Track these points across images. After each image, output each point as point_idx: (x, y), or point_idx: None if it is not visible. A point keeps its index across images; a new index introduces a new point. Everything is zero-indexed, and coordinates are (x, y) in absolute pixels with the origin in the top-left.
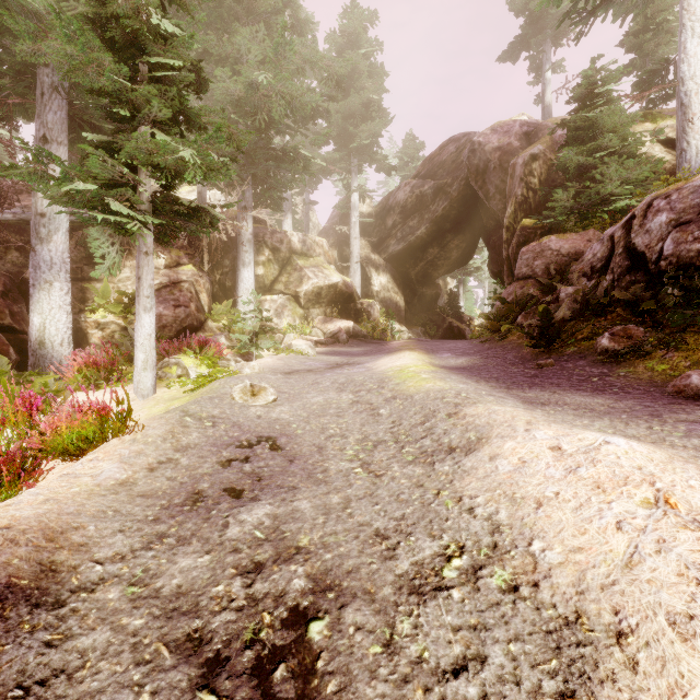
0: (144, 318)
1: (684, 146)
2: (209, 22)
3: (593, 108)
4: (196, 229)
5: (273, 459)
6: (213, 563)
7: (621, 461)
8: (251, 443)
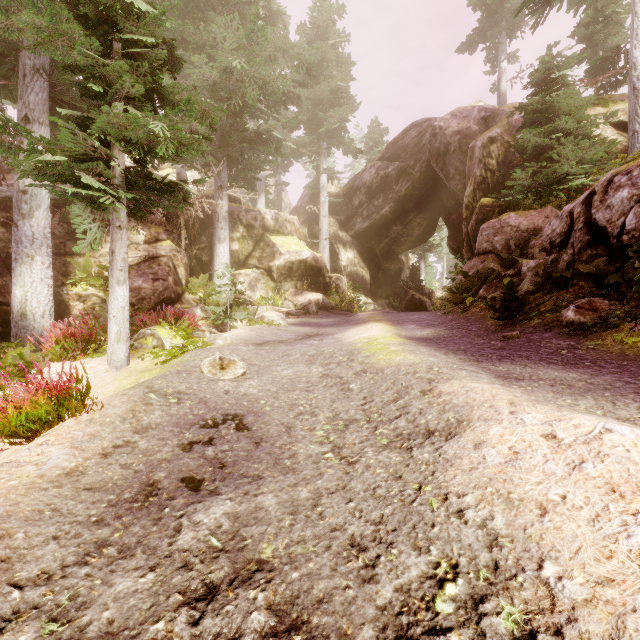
0: (118, 291)
1: (636, 127)
2: (186, 11)
3: (549, 92)
4: (169, 204)
5: (239, 442)
6: (157, 586)
7: (633, 455)
8: (216, 422)
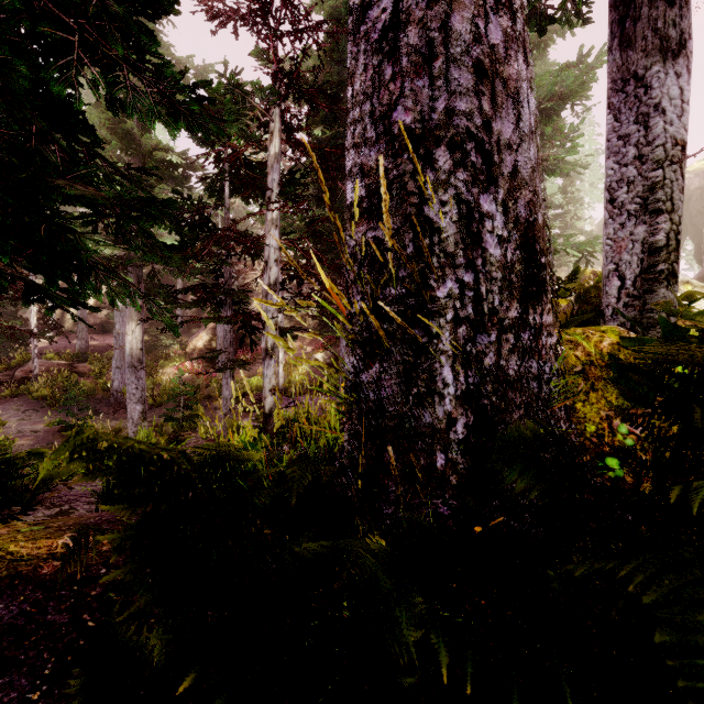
0: None
1: None
2: None
3: None
4: (581, 263)
5: None
6: None
7: None
8: None
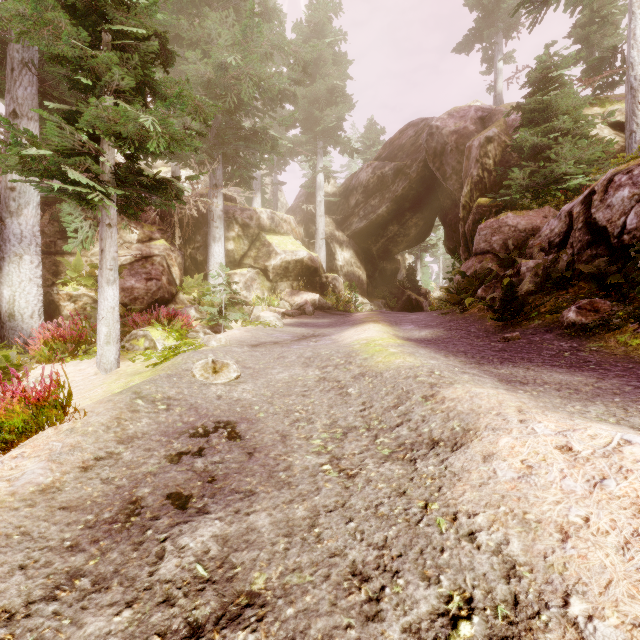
0: (107, 291)
1: (633, 127)
2: (180, 6)
3: (547, 92)
4: (161, 201)
5: (230, 452)
6: (133, 626)
7: None
8: (207, 430)
